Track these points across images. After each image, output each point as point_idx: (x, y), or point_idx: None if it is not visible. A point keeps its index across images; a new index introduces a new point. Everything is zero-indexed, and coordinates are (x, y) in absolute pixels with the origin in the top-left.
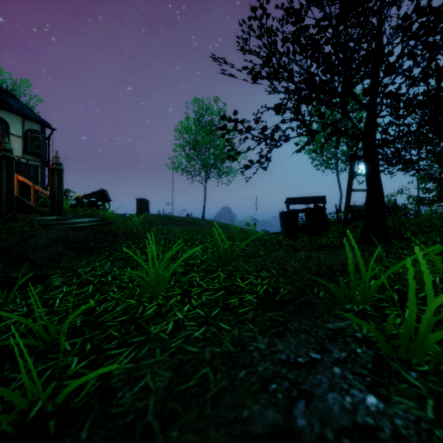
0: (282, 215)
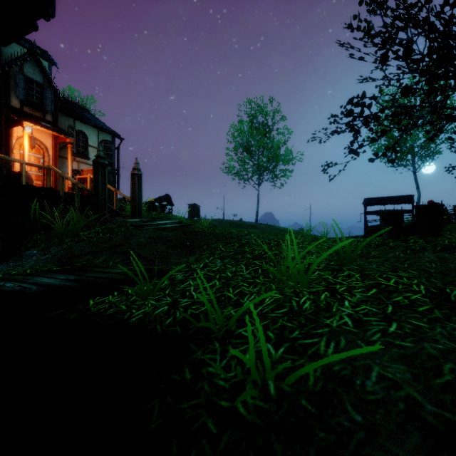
0: (385, 214)
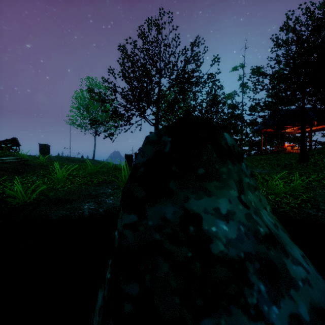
0: (125, 156)
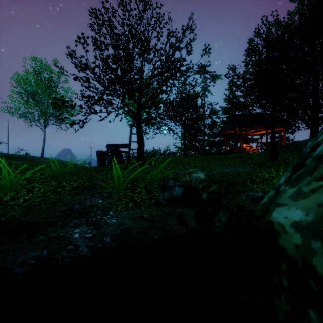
0: (98, 153)
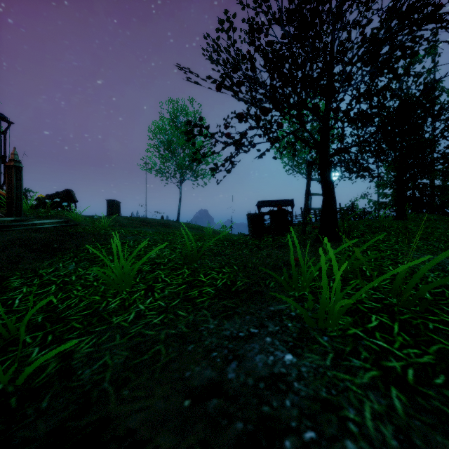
0: (249, 217)
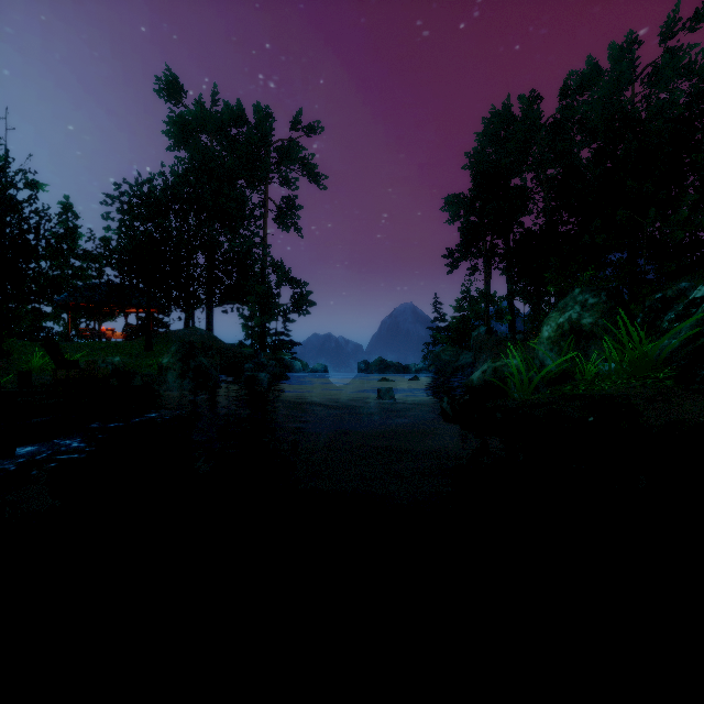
0: None
